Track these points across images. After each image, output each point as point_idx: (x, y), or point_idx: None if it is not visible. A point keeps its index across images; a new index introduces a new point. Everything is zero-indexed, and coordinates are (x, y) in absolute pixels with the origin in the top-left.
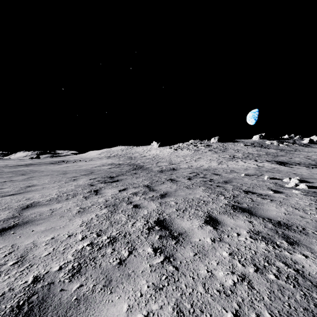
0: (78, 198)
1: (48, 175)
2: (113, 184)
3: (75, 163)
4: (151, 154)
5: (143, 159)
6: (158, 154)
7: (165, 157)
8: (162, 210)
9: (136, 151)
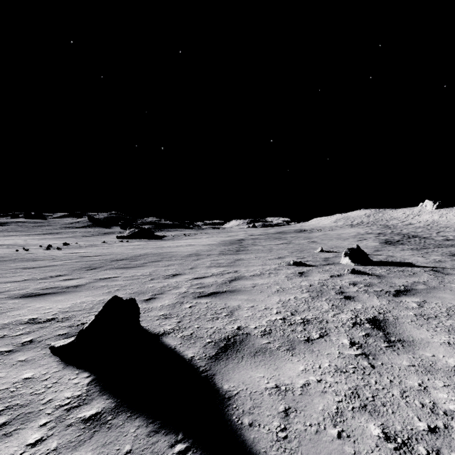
0: (388, 247)
1: (330, 239)
2: (402, 245)
3: (320, 232)
4: (423, 221)
5: (410, 228)
6: (436, 221)
7: (451, 225)
8: (452, 252)
9: (393, 216)
